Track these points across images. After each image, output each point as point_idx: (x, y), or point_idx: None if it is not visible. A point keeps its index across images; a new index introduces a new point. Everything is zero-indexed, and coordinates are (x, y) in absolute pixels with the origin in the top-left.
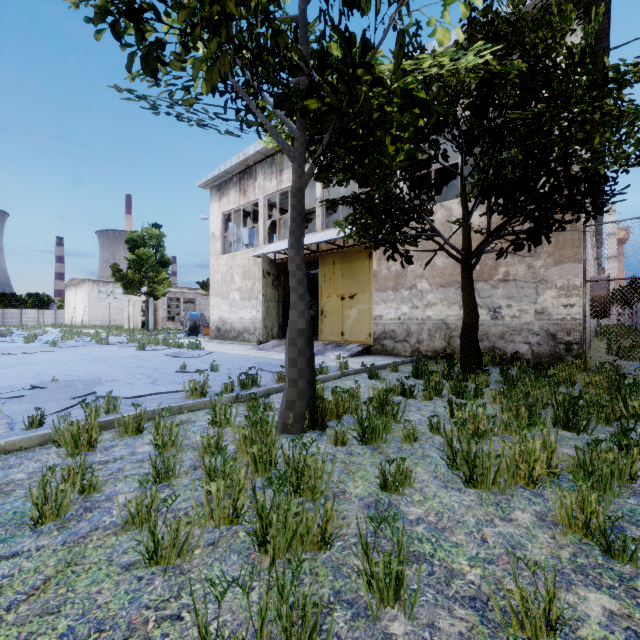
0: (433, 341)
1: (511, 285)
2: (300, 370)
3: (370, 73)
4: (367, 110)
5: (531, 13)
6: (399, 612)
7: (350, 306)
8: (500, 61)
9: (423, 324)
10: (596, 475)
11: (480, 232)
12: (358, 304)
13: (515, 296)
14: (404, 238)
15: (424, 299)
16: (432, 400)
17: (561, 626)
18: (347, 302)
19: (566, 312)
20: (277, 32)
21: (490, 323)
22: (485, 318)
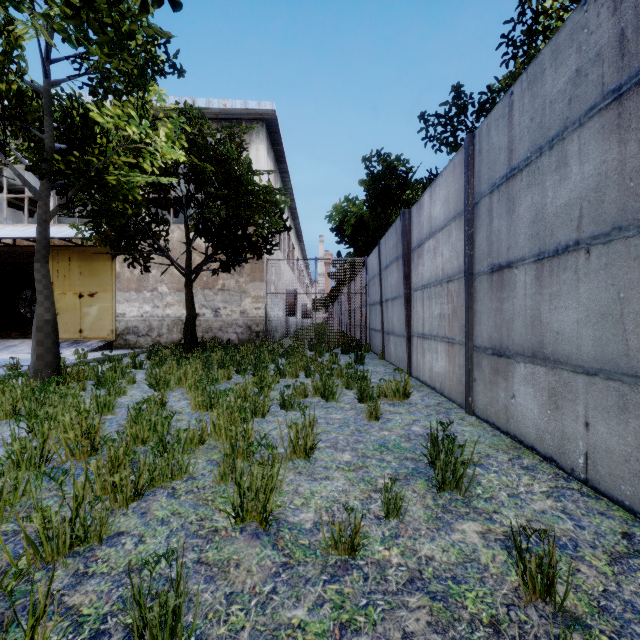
0: (172, 334)
1: (226, 293)
2: (47, 348)
3: (102, 181)
4: (103, 176)
5: (237, 114)
6: (110, 415)
7: (90, 304)
8: (201, 159)
9: (163, 321)
10: (212, 377)
11: (204, 254)
12: (99, 302)
13: (229, 301)
14: (140, 254)
15: (164, 300)
16: (156, 369)
17: (166, 404)
18: (86, 300)
19: (257, 312)
20: (20, 91)
21: (213, 320)
22: (210, 316)
